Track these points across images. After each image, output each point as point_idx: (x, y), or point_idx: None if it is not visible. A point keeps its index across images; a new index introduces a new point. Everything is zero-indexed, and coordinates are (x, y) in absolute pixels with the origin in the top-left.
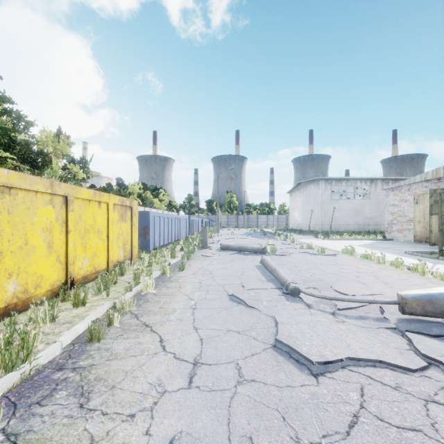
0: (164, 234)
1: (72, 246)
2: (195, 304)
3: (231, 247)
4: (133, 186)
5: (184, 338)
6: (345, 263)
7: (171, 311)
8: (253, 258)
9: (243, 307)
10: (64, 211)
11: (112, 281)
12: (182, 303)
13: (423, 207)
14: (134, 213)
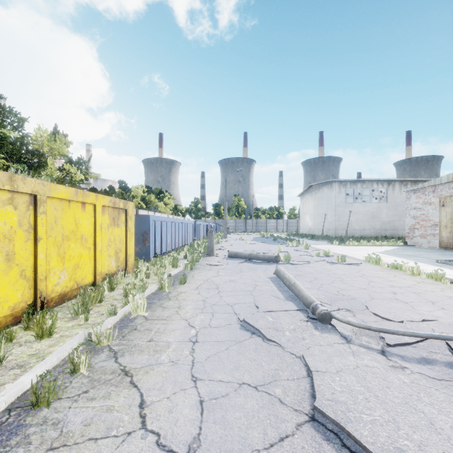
0: (166, 240)
1: (43, 257)
2: (196, 334)
3: (240, 254)
4: (136, 189)
5: (177, 400)
6: (373, 274)
7: (163, 347)
8: (265, 268)
9: (260, 340)
10: (31, 213)
11: (97, 299)
12: (179, 333)
13: (450, 211)
14: (130, 216)
